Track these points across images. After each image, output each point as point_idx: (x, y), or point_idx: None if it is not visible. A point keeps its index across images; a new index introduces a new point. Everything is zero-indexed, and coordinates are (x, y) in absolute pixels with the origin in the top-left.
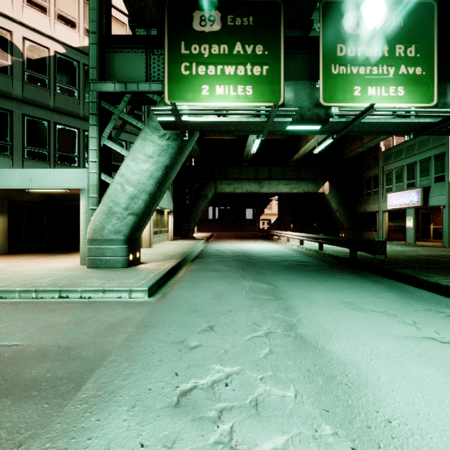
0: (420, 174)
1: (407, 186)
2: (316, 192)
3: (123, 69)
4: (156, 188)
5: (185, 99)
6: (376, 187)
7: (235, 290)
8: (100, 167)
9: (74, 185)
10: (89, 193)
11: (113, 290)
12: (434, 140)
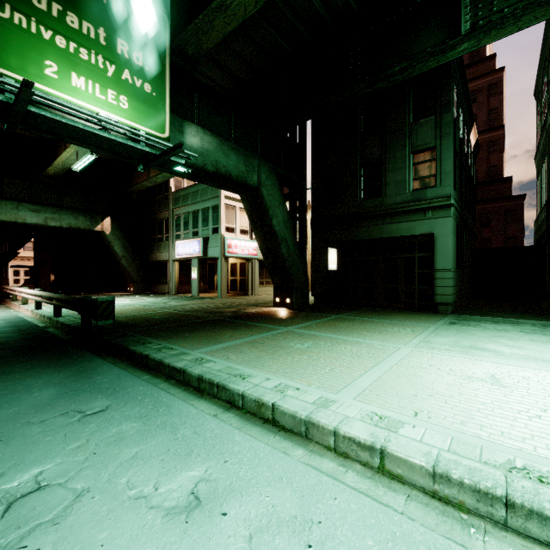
0: (203, 224)
1: (193, 235)
2: (91, 229)
3: None
4: None
5: None
6: (167, 232)
7: None
8: None
9: None
10: None
11: None
12: (212, 190)
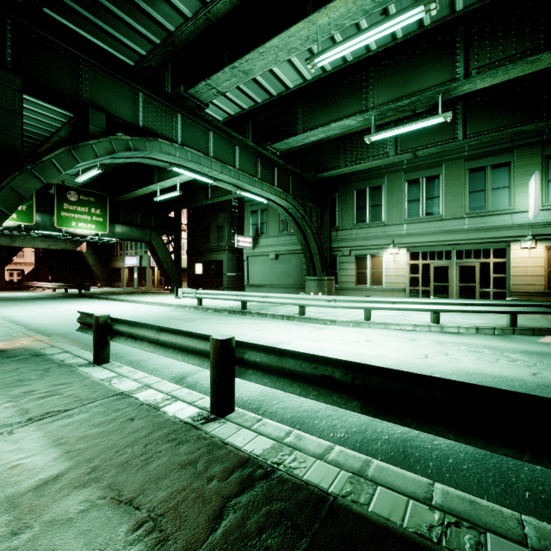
0: (140, 248)
1: (135, 253)
2: (74, 250)
3: None
4: None
5: None
6: (121, 251)
7: (11, 303)
8: None
9: None
10: None
11: None
12: None
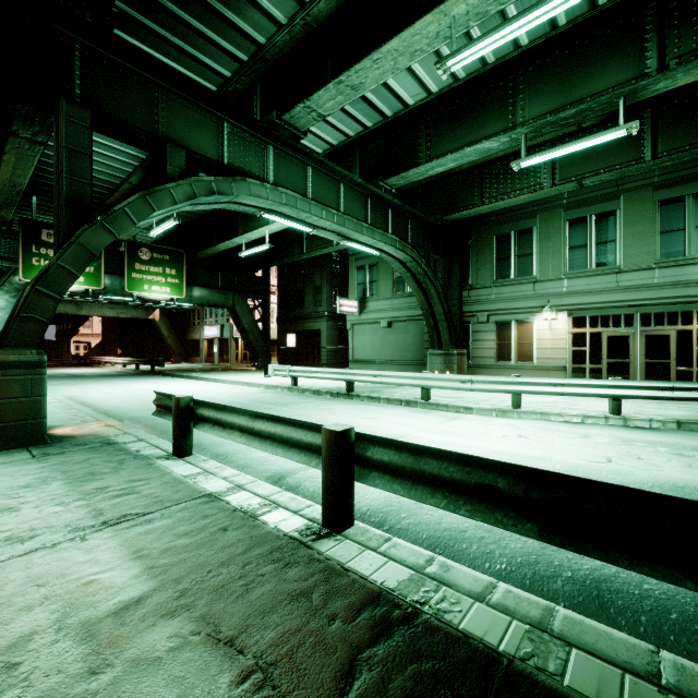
0: (221, 315)
1: (215, 322)
2: (146, 318)
3: None
4: None
5: None
6: (200, 319)
7: (78, 381)
8: None
9: None
10: None
11: None
12: None
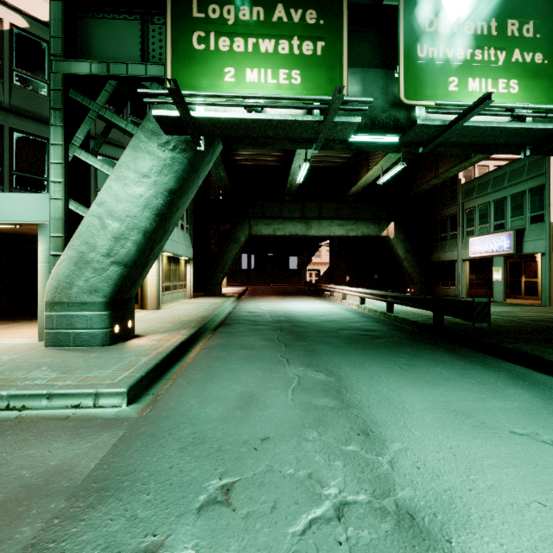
0: (512, 213)
1: (494, 228)
2: (378, 235)
3: (106, 44)
4: (155, 224)
5: (199, 87)
6: (454, 229)
7: (275, 386)
8: (69, 191)
9: (27, 218)
10: (50, 230)
11: (66, 394)
12: (530, 169)
